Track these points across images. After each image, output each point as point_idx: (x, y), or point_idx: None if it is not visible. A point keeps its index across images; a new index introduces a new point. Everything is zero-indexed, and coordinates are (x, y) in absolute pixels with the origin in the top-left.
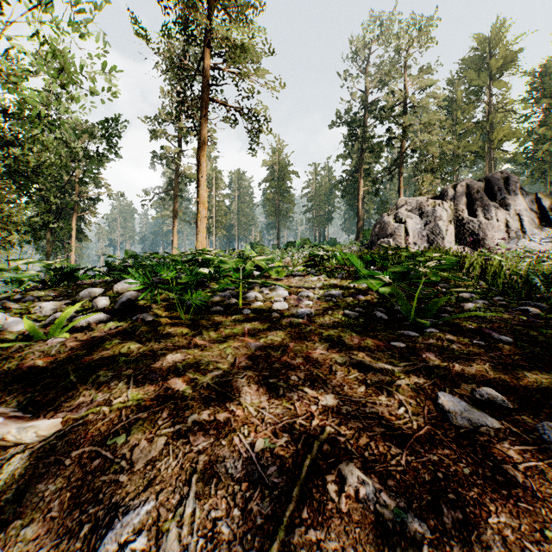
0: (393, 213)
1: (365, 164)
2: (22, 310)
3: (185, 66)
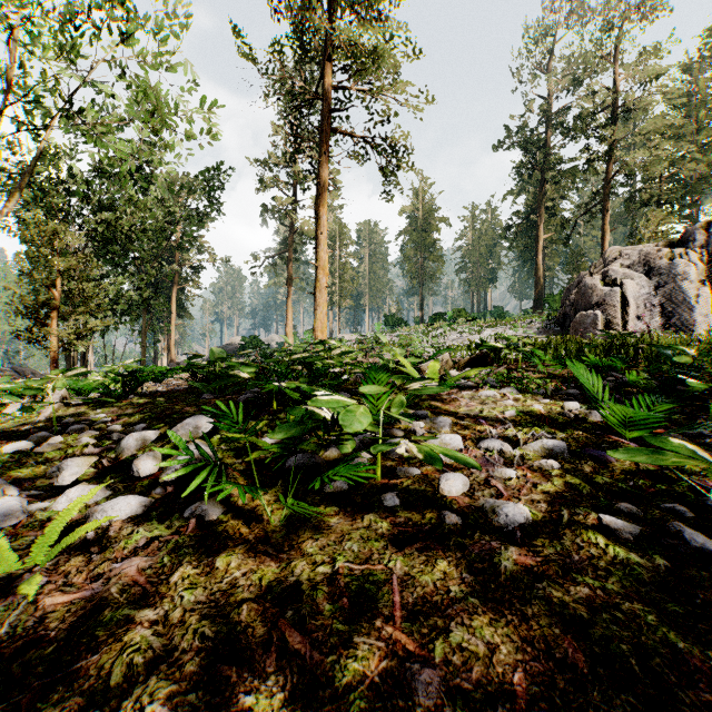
0: (600, 271)
1: (546, 201)
2: (56, 452)
3: (300, 90)
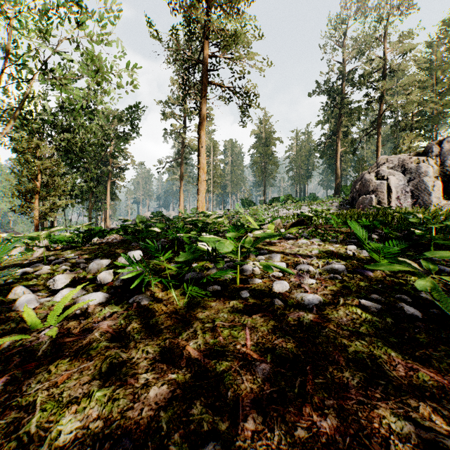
0: (374, 171)
1: (342, 127)
2: (48, 274)
3: (189, 57)
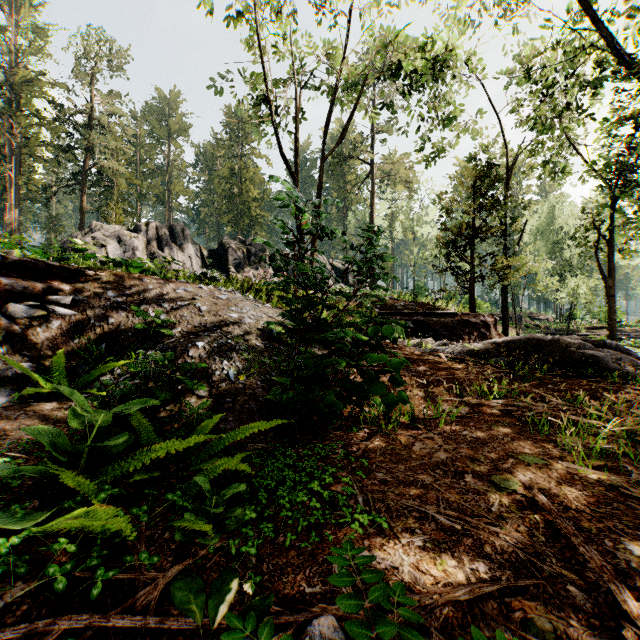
0: (91, 235)
1: (24, 158)
2: None
3: None
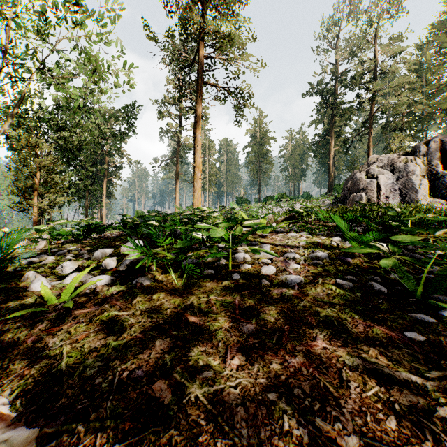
0: (365, 170)
1: (335, 127)
2: (54, 264)
3: (185, 58)
